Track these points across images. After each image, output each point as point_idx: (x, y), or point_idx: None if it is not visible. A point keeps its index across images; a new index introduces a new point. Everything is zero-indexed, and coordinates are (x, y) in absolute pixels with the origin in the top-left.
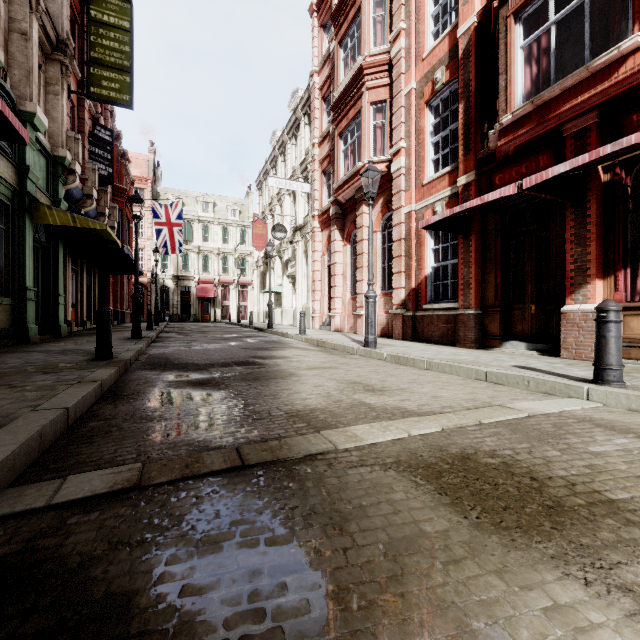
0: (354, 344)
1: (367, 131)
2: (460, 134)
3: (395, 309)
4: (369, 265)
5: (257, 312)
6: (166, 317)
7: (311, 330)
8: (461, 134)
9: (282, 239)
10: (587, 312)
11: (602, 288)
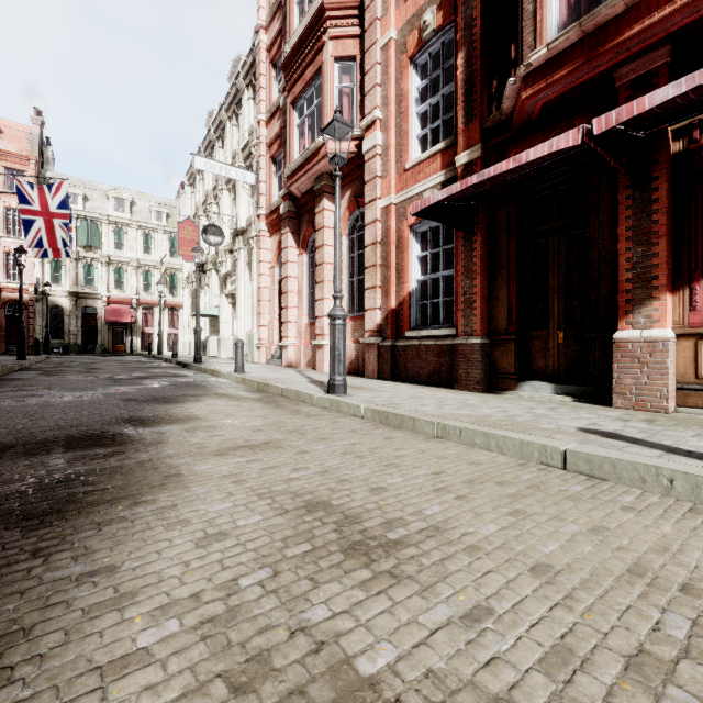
0: (313, 388)
1: (330, 95)
2: (459, 94)
3: (368, 337)
4: (336, 268)
5: (188, 341)
6: (59, 348)
7: (255, 365)
8: (461, 94)
9: (217, 245)
10: (655, 341)
11: (671, 306)
